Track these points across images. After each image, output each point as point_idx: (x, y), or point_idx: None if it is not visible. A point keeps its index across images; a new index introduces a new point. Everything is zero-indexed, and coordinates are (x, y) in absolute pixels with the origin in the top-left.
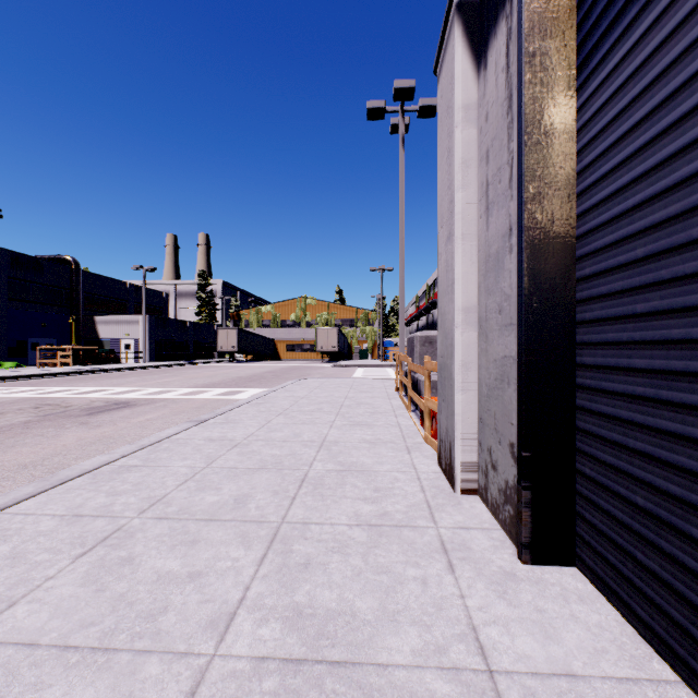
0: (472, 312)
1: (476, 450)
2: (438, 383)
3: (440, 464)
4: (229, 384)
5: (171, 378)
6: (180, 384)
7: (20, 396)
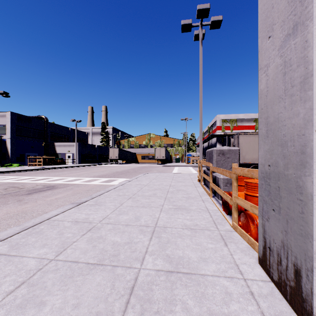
0: None
1: None
2: (262, 190)
3: (264, 268)
4: (110, 175)
5: (84, 172)
6: (86, 175)
7: (5, 181)
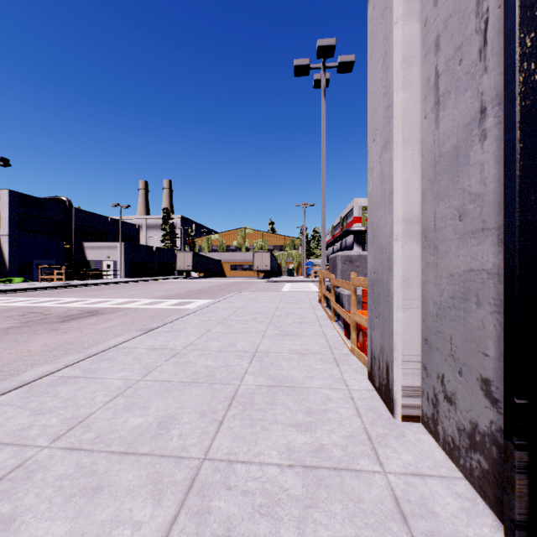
0: (414, 223)
1: (418, 374)
2: (370, 299)
3: (371, 380)
4: (182, 296)
5: (138, 291)
6: (144, 296)
7: (15, 305)
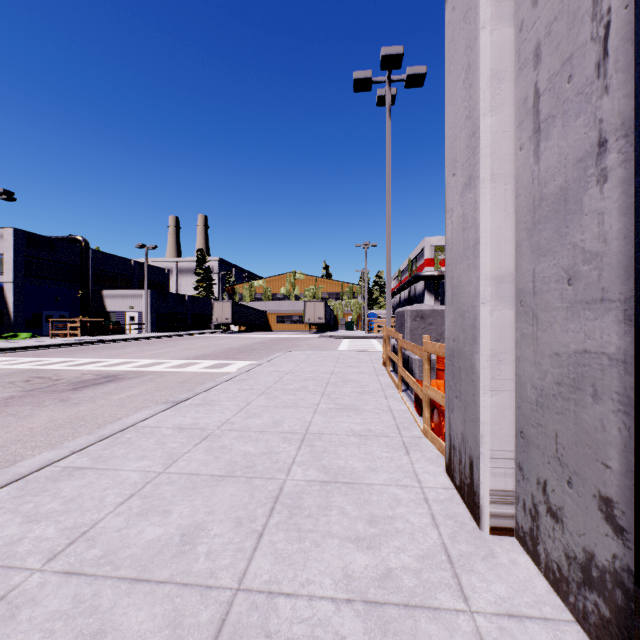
0: (506, 282)
1: (511, 474)
2: (448, 372)
3: (450, 475)
4: (219, 356)
5: (166, 349)
6: (173, 355)
7: (19, 368)
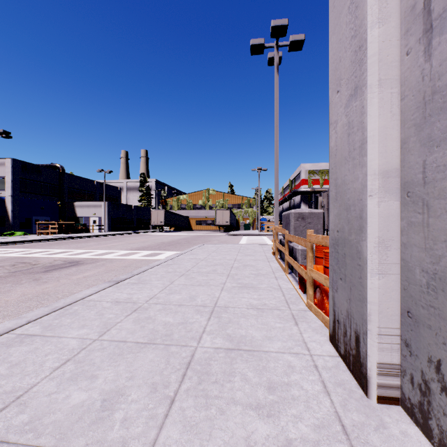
0: (393, 176)
1: (397, 349)
2: (332, 258)
3: (334, 344)
4: (154, 247)
5: (117, 243)
6: (121, 247)
7: (10, 256)
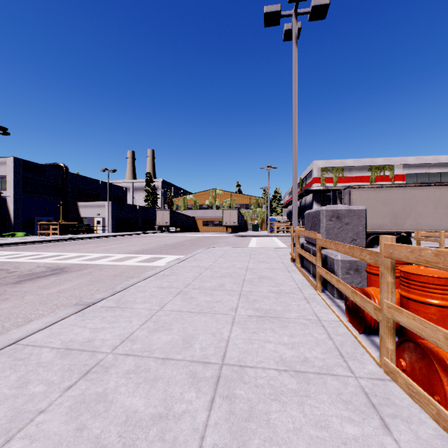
0: None
1: None
2: None
3: None
4: (155, 251)
5: (117, 245)
6: (119, 250)
7: None
